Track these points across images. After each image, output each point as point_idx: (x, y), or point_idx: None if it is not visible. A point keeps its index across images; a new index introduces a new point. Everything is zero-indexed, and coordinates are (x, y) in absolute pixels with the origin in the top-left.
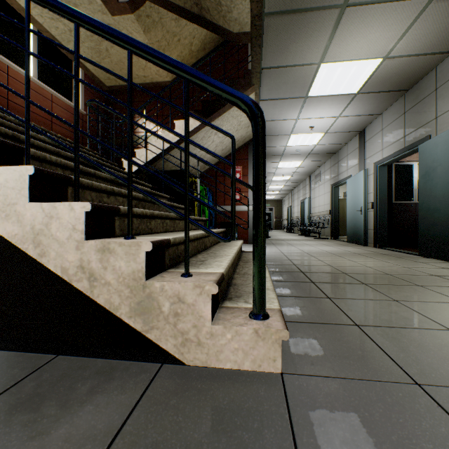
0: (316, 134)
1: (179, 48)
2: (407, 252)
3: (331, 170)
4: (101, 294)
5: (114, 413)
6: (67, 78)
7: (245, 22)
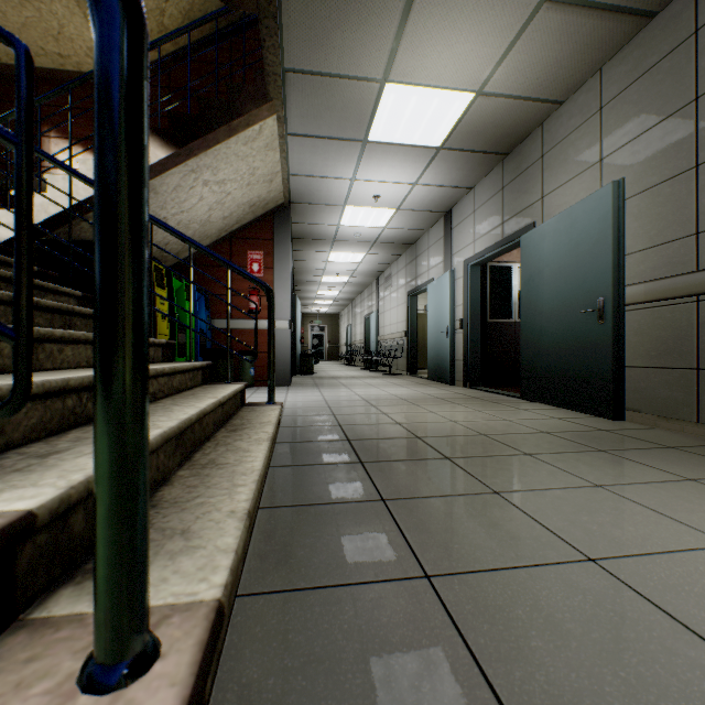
0: (384, 209)
1: None
2: (506, 394)
3: (407, 269)
4: None
5: None
6: None
7: None
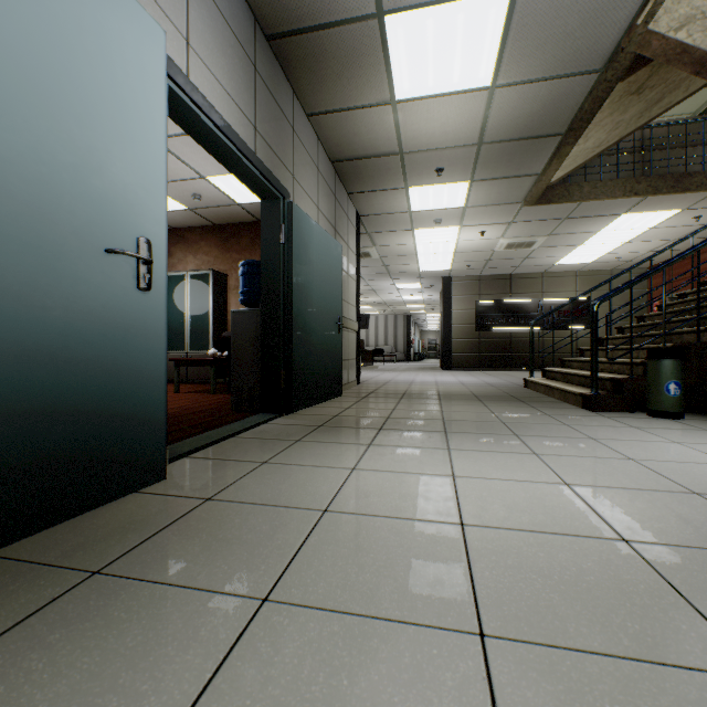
0: None
1: None
2: (261, 422)
3: None
4: None
5: None
6: None
7: None
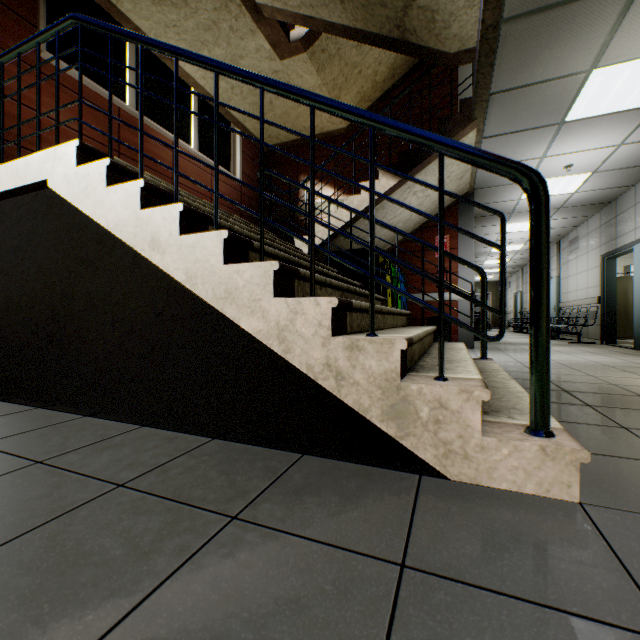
0: (576, 176)
1: (360, 82)
2: None
3: (601, 230)
4: (349, 394)
5: (396, 509)
6: (225, 144)
7: (469, 35)
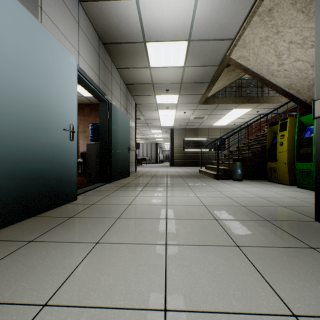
0: None
1: None
2: (101, 185)
3: None
4: None
5: None
6: None
7: None
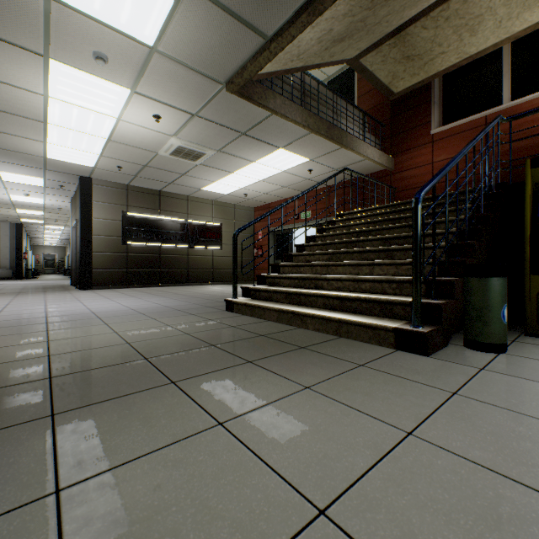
0: None
1: None
2: None
3: None
4: None
5: None
6: None
7: None
